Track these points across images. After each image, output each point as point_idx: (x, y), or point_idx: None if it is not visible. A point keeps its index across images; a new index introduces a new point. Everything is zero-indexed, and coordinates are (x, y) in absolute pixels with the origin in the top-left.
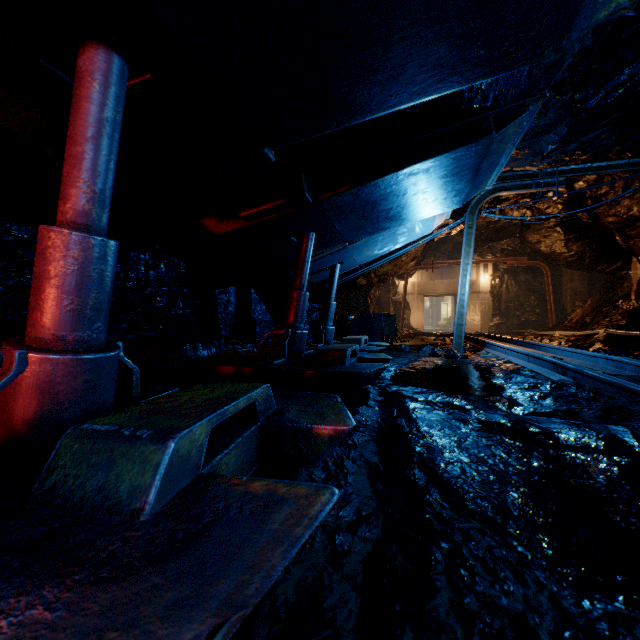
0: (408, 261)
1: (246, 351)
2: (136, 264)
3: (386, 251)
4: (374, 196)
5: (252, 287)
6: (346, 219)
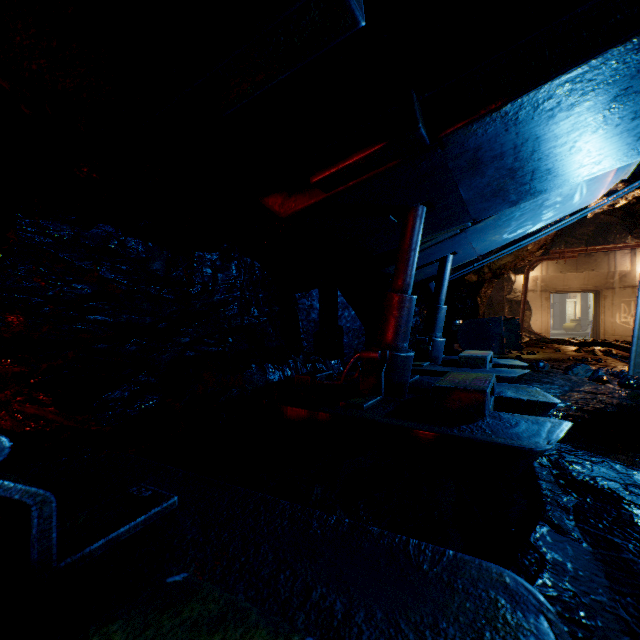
0: (534, 250)
1: (327, 375)
2: (201, 266)
3: (519, 234)
4: (545, 120)
5: (338, 289)
6: (480, 177)
